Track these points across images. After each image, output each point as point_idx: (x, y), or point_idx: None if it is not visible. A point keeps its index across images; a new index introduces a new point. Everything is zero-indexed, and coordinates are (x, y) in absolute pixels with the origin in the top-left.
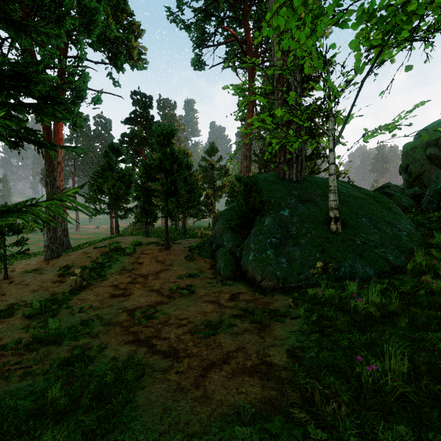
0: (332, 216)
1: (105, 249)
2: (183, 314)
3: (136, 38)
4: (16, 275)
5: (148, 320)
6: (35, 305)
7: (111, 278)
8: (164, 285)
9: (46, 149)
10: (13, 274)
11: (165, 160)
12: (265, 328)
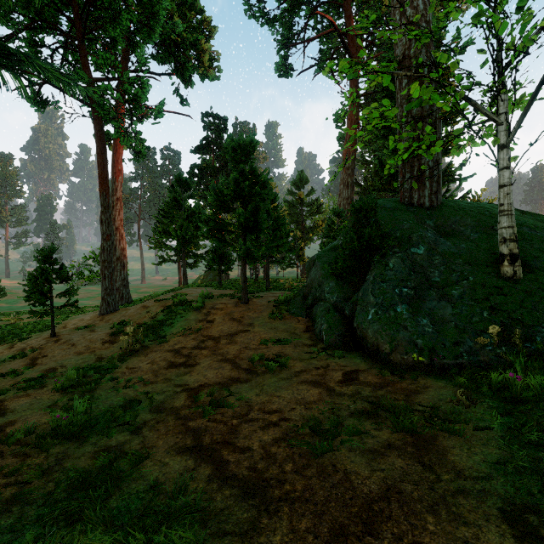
0: (505, 253)
1: (167, 302)
2: (272, 403)
3: (207, 39)
4: (65, 333)
5: (217, 409)
6: (70, 374)
7: (172, 340)
8: (241, 353)
9: (101, 180)
10: (63, 331)
11: (242, 182)
12: (426, 444)
